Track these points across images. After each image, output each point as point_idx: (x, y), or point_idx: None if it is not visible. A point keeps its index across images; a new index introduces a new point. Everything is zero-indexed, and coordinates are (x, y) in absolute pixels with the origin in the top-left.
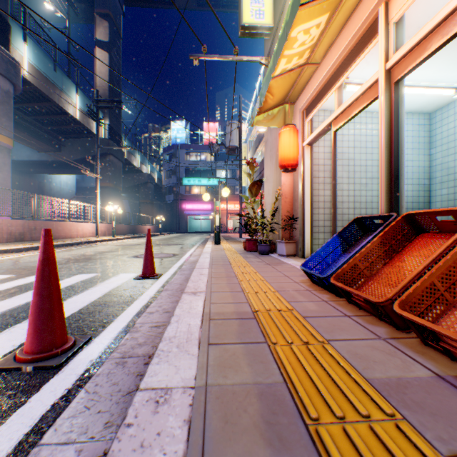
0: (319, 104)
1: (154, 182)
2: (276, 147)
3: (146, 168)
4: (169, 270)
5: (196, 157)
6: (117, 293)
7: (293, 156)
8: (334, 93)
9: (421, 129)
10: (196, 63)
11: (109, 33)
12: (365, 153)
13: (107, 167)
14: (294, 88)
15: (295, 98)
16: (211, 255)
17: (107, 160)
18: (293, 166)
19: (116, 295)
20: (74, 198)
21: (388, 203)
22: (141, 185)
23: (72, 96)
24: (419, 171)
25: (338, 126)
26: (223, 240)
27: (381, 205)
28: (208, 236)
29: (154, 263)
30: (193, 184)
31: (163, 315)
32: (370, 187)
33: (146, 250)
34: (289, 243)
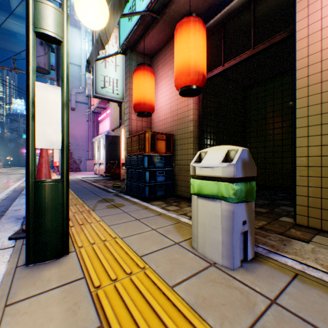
0: None
1: (1, 136)
2: None
3: None
4: None
5: None
6: None
7: None
8: None
9: None
10: None
11: None
12: None
13: None
14: None
15: None
16: None
17: None
18: None
19: None
20: None
21: None
22: None
23: None
24: None
25: None
26: None
27: None
28: None
29: None
30: None
31: None
32: None
33: None
34: None
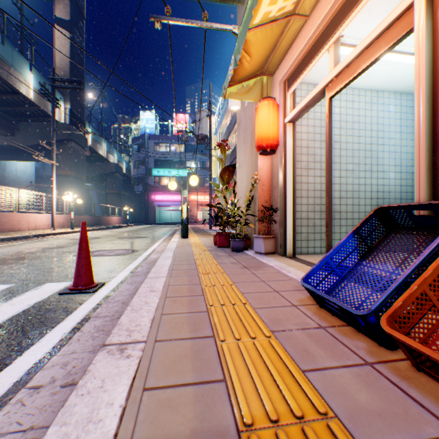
0: (307, 68)
1: (122, 172)
2: (252, 127)
3: (114, 157)
4: (117, 276)
5: (165, 148)
6: (11, 327)
7: (273, 134)
8: (329, 49)
9: (409, 111)
10: (157, 26)
11: (70, 12)
12: (352, 135)
13: (68, 154)
14: (275, 53)
15: (274, 67)
16: (174, 254)
17: (68, 146)
18: (272, 146)
19: (4, 334)
20: (33, 188)
21: (430, 185)
22: (108, 175)
23: (25, 73)
24: (407, 157)
25: (335, 89)
26: (192, 232)
27: (420, 188)
28: (178, 228)
29: (92, 270)
30: (163, 175)
31: (54, 400)
32: (357, 174)
33: (78, 252)
34: (268, 239)
